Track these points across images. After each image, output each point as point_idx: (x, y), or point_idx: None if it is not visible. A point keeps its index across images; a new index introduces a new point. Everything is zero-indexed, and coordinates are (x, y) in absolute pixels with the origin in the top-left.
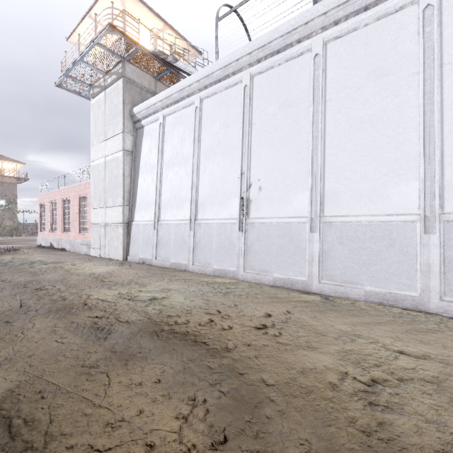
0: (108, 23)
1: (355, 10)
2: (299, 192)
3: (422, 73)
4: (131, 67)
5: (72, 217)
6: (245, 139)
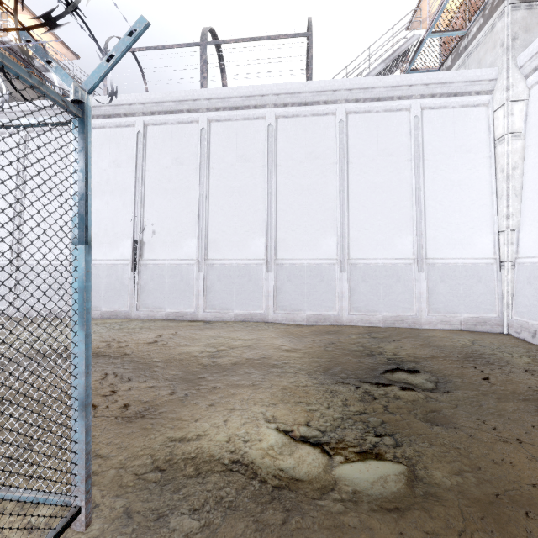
0: None
1: (230, 107)
2: (189, 238)
3: (267, 167)
4: None
5: None
6: (138, 183)
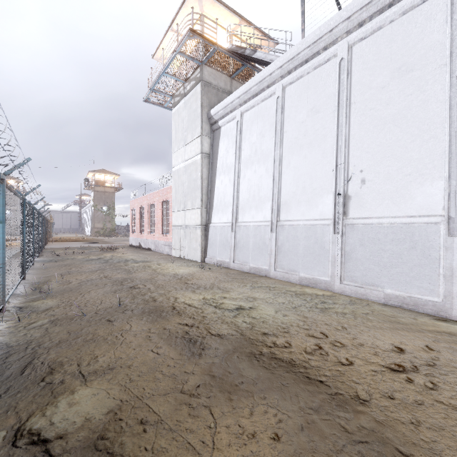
0: (189, 29)
1: None
2: (427, 182)
3: None
4: (208, 70)
5: (156, 220)
6: (341, 123)
